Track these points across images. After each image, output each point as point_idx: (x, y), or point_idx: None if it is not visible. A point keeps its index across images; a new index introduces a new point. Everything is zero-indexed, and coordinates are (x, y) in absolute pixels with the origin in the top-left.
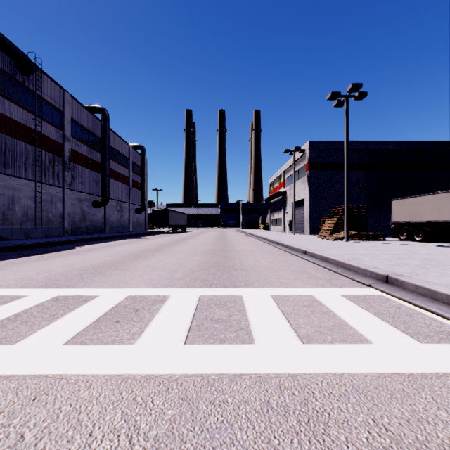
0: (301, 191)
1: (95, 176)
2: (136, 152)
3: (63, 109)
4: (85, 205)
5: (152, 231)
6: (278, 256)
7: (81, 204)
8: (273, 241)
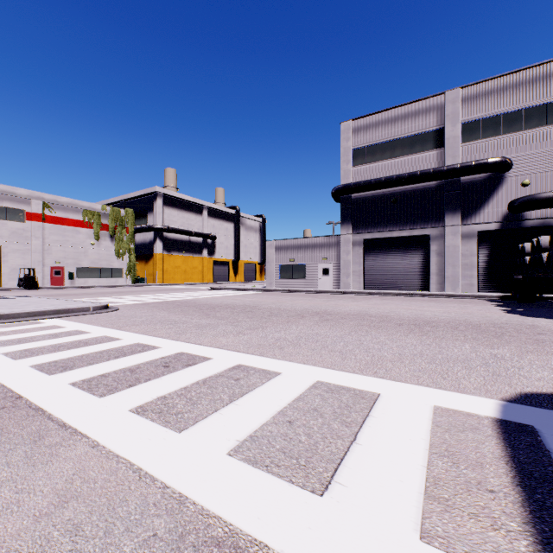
0: None
1: None
2: None
3: None
4: None
5: None
6: None
7: None
8: None
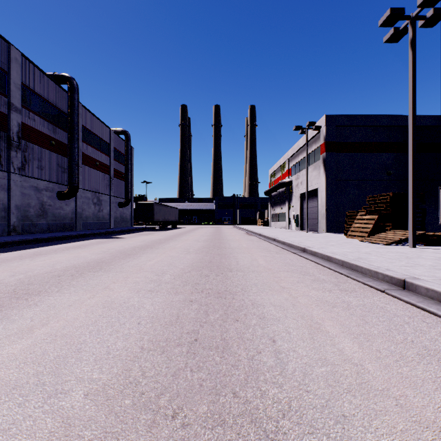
0: (313, 179)
1: (62, 160)
2: (119, 137)
3: (8, 69)
4: (45, 196)
5: (136, 228)
6: (341, 292)
7: (40, 195)
8: (292, 245)
